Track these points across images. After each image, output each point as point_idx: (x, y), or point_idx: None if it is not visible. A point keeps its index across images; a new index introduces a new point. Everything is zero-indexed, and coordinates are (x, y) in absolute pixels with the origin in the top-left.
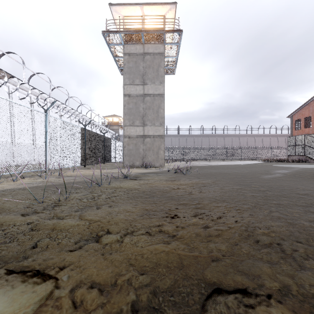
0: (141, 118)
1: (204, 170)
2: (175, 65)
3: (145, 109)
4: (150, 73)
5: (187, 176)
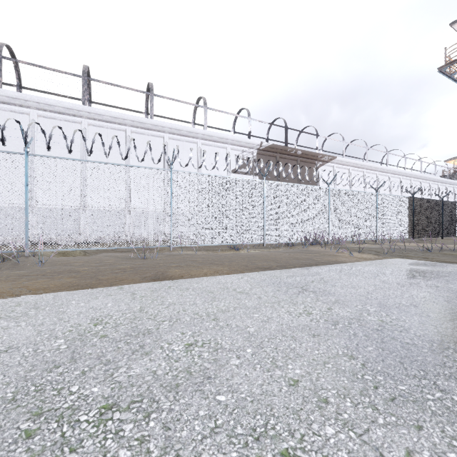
0: None
1: None
2: None
3: None
4: None
5: None
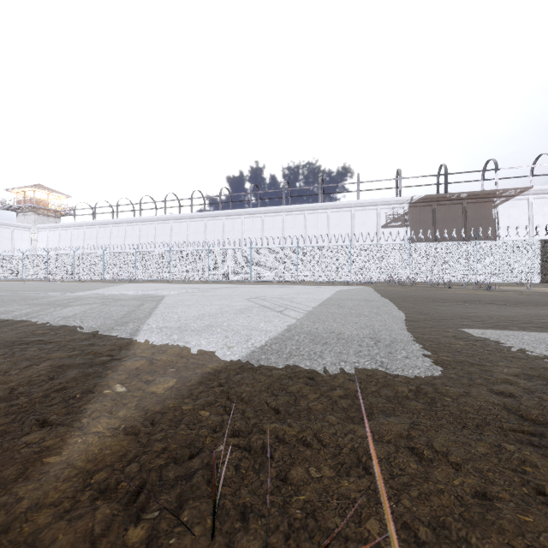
0: None
1: None
2: None
3: None
4: None
5: None
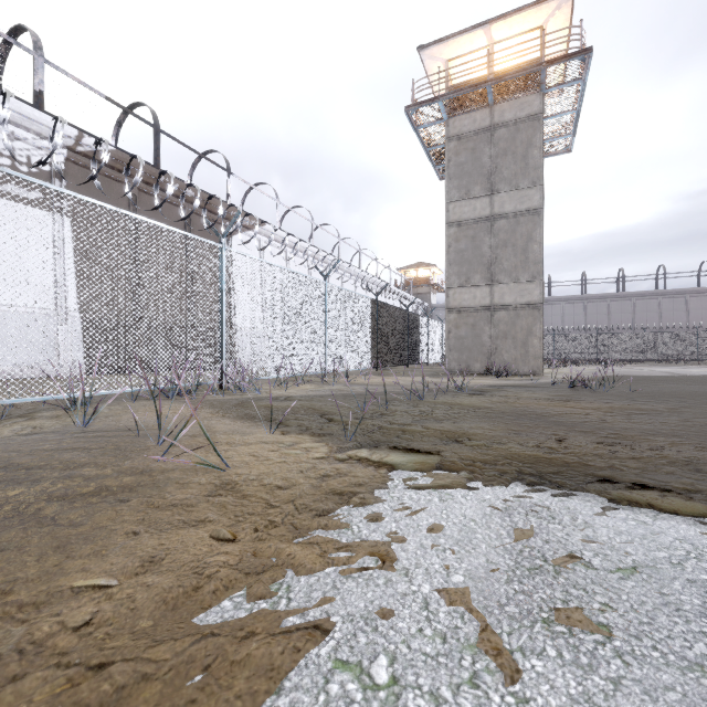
0: (485, 269)
1: (657, 387)
2: (573, 130)
3: (496, 247)
4: (506, 167)
5: (602, 396)
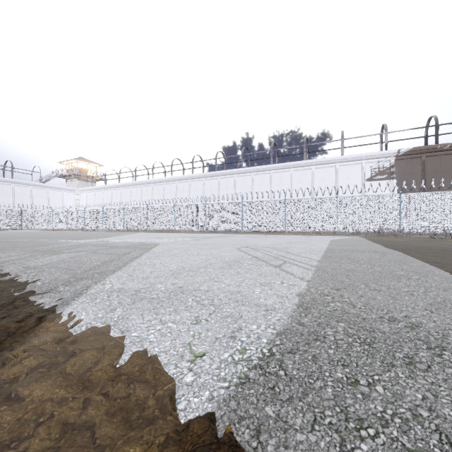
0: None
1: None
2: None
3: None
4: None
5: None
